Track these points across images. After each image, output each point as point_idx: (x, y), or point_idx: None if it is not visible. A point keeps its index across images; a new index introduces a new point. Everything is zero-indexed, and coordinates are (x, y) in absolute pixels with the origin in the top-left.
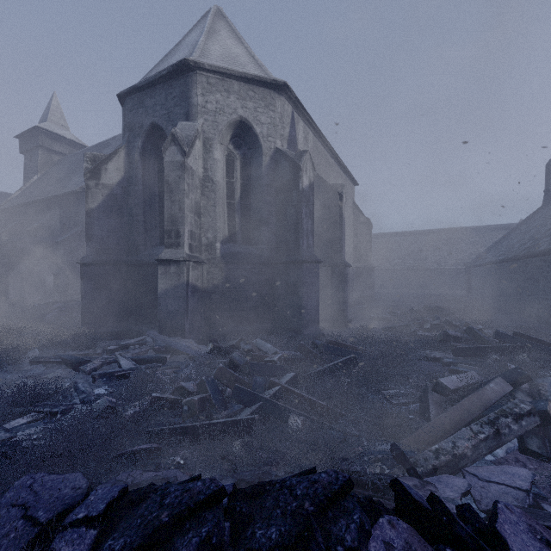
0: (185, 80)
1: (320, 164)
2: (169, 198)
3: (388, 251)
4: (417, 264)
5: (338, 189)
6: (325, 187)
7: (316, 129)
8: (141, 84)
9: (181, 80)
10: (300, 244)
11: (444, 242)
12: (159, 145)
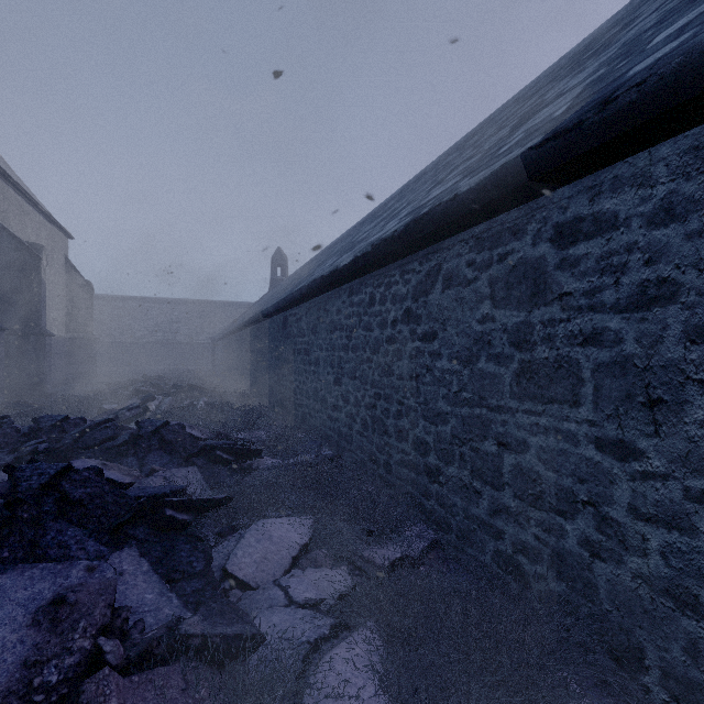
0: None
1: (9, 211)
2: None
3: (133, 320)
4: (168, 337)
5: (36, 250)
6: (15, 243)
7: (2, 171)
8: None
9: None
10: None
11: (198, 314)
12: None
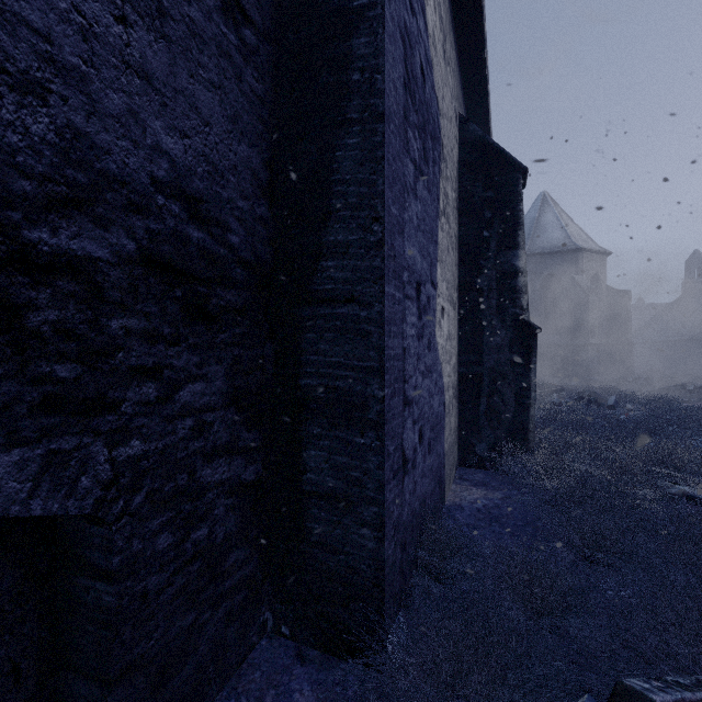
0: (575, 255)
1: None
2: (590, 316)
3: None
4: None
5: None
6: None
7: None
8: (545, 253)
9: (573, 254)
10: (628, 335)
11: None
12: (545, 281)
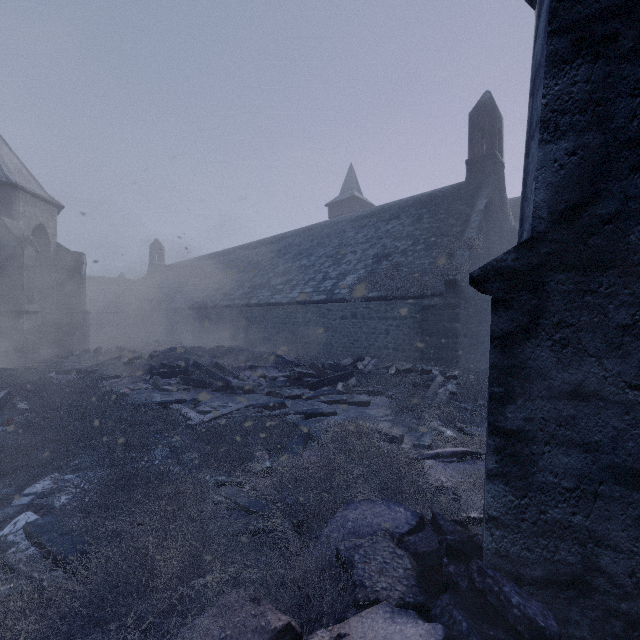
0: (8, 191)
1: None
2: (27, 275)
3: None
4: None
5: None
6: None
7: None
8: None
9: (3, 189)
10: (82, 303)
11: None
12: None
